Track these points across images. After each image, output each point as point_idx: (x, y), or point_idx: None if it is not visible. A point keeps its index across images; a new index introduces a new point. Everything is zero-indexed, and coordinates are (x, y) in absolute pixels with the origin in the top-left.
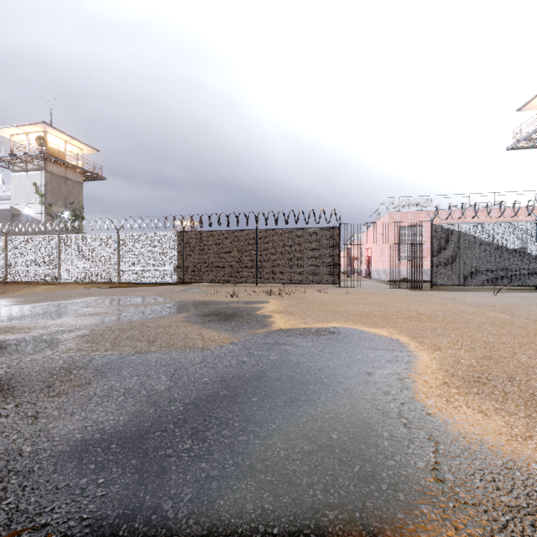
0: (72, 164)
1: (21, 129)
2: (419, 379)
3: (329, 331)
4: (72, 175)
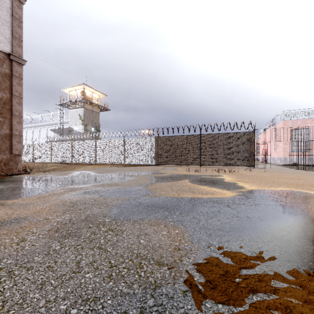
0: (95, 103)
1: (73, 88)
2: None
3: (285, 192)
4: (95, 109)
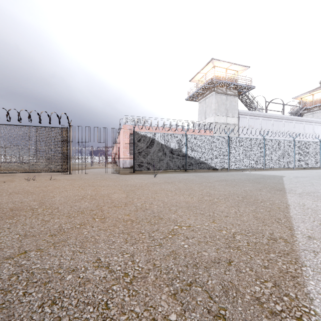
0: None
1: None
2: None
3: None
4: None
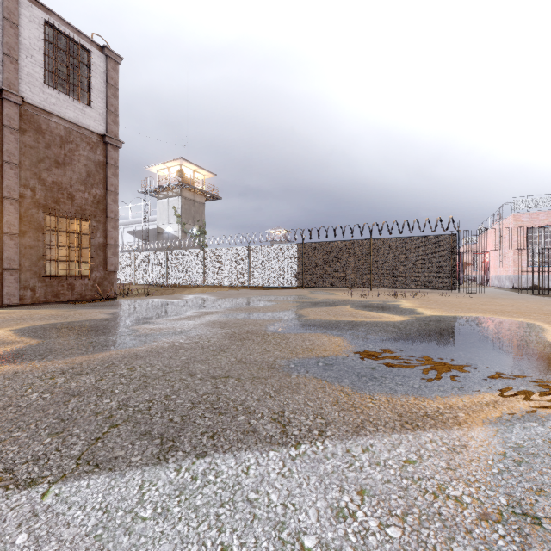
0: (199, 189)
1: (165, 165)
2: None
3: (473, 318)
4: (198, 198)
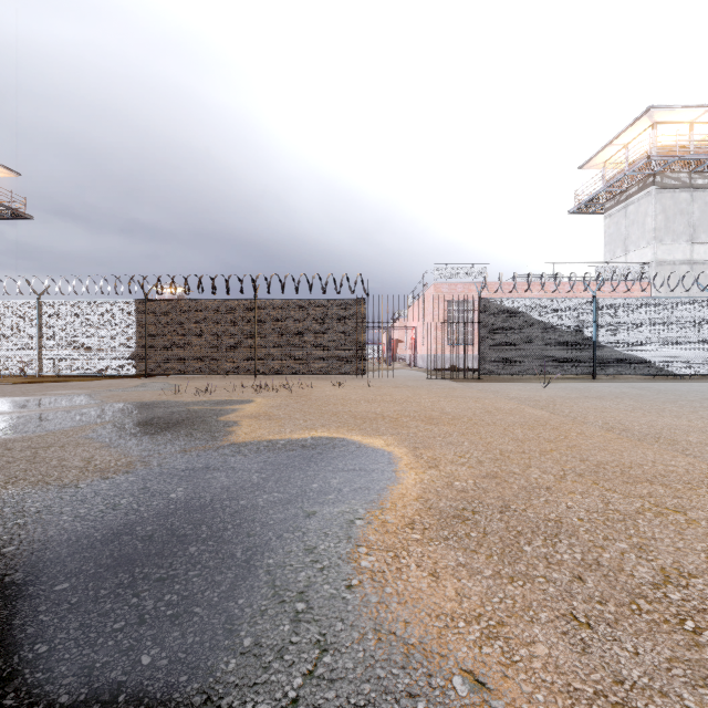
0: None
1: None
2: (378, 519)
3: (302, 445)
4: None
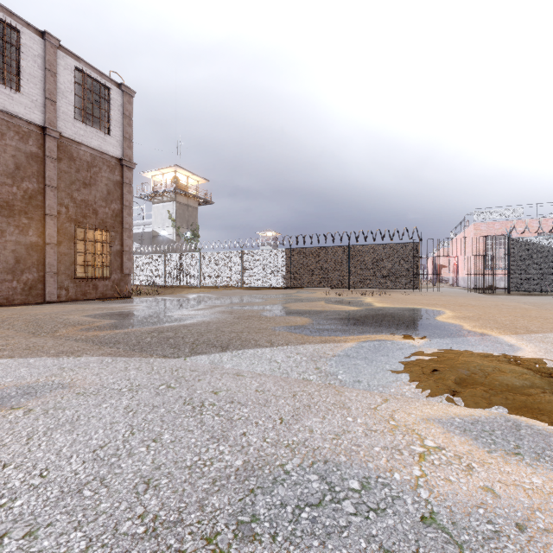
0: (193, 194)
1: (160, 171)
2: (440, 317)
3: (407, 308)
4: (191, 203)
